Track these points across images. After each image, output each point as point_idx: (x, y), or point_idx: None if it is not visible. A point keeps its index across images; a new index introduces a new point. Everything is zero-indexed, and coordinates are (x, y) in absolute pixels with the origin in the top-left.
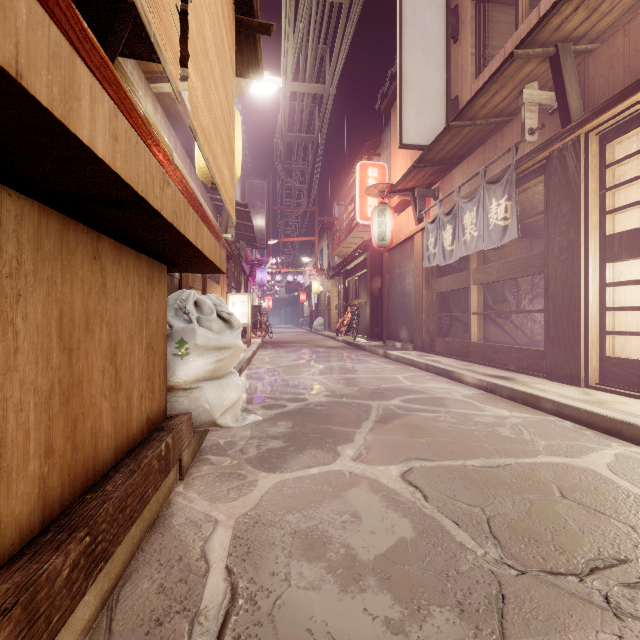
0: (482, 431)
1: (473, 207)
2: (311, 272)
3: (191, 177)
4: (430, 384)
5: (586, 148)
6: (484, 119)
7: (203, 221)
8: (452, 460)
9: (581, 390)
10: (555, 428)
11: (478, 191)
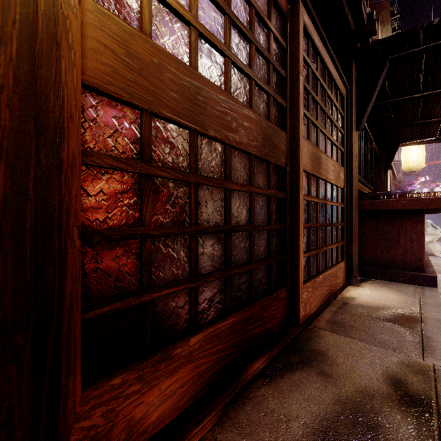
0: None
1: None
2: None
3: None
4: None
5: None
6: None
7: None
8: None
9: None
10: None
11: None
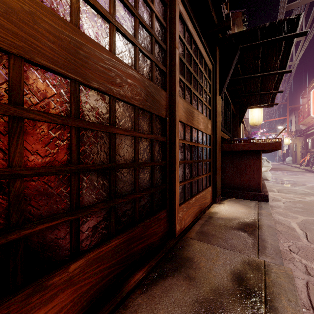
0: None
1: None
2: (283, 134)
3: None
4: None
5: None
6: None
7: None
8: None
9: None
10: None
11: None
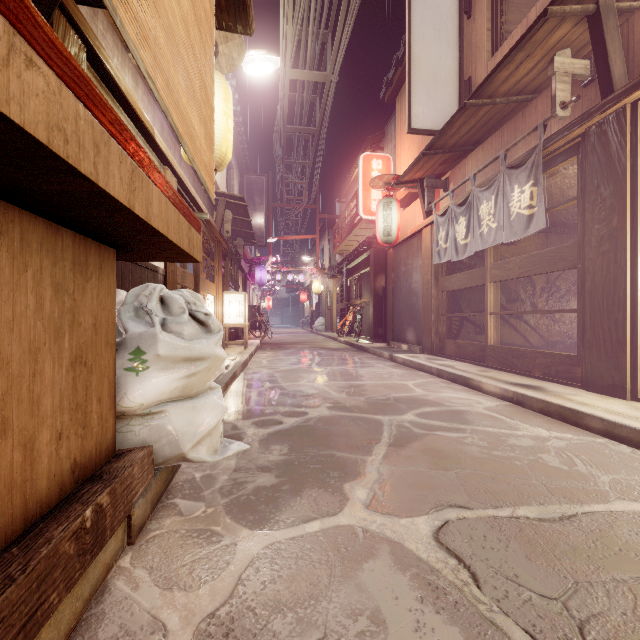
0: (523, 460)
1: (491, 196)
2: (312, 271)
3: (181, 165)
4: (445, 393)
5: (633, 120)
6: (504, 97)
7: (150, 177)
8: (497, 508)
9: (629, 404)
10: (612, 455)
11: (497, 178)
